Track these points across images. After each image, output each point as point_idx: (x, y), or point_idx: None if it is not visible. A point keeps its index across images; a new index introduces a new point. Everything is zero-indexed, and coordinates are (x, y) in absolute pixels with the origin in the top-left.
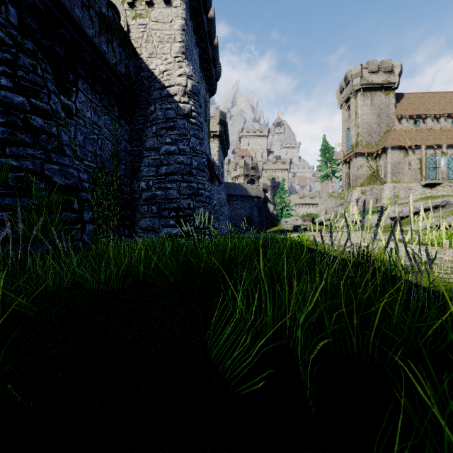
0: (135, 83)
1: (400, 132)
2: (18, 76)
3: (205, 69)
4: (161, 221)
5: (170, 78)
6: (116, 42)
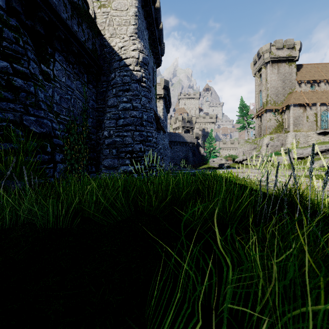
0: (100, 56)
1: (300, 93)
2: (3, 46)
3: (153, 46)
4: (119, 161)
5: (126, 52)
6: (85, 25)
